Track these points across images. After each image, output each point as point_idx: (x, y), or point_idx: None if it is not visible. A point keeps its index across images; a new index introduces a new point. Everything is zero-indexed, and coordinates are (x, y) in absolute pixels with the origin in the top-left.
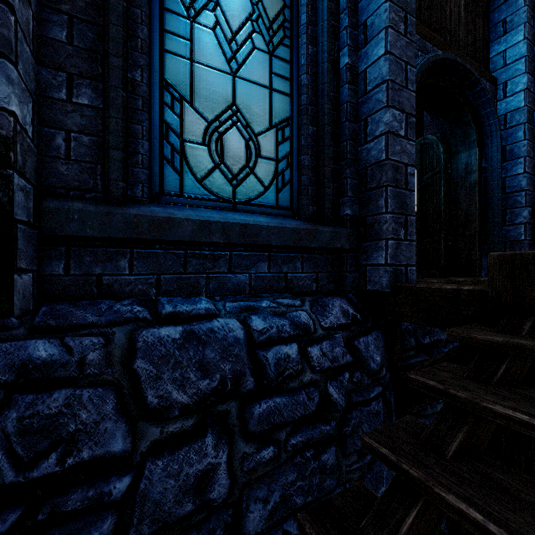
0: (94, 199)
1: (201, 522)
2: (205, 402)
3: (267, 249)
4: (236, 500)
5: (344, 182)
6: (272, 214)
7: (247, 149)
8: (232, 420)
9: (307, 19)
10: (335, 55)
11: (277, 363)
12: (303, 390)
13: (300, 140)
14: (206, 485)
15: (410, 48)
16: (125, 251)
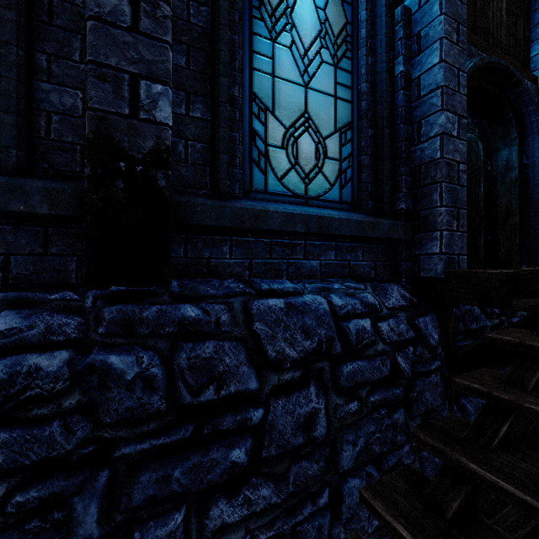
0: (204, 195)
1: (307, 454)
2: (308, 359)
3: (334, 239)
4: (331, 441)
5: (399, 179)
6: (336, 208)
7: (317, 151)
8: (326, 377)
9: (366, 33)
10: (390, 64)
11: (356, 333)
12: (377, 358)
13: (360, 142)
14: (311, 425)
15: (462, 55)
16: (227, 238)
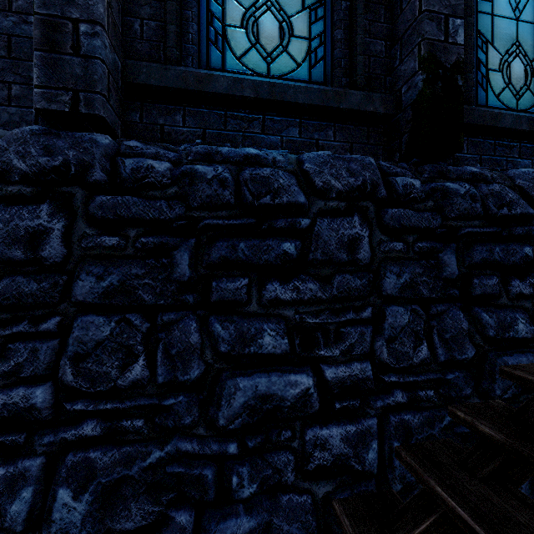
0: None
1: None
2: None
3: None
4: None
5: None
6: None
7: (525, 72)
8: None
9: None
10: None
11: None
12: None
13: None
14: None
15: None
16: (464, 139)
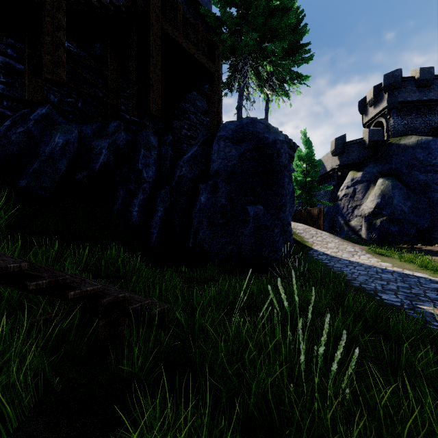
0: None
1: None
2: None
3: None
4: None
5: None
6: None
7: None
8: None
9: None
10: None
11: None
12: None
13: None
14: None
15: None
16: None
